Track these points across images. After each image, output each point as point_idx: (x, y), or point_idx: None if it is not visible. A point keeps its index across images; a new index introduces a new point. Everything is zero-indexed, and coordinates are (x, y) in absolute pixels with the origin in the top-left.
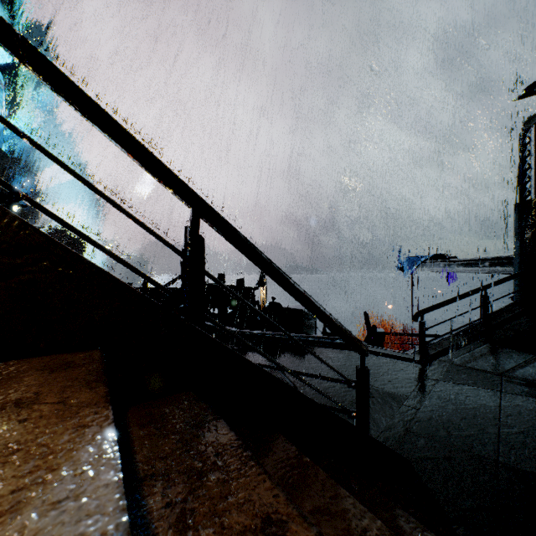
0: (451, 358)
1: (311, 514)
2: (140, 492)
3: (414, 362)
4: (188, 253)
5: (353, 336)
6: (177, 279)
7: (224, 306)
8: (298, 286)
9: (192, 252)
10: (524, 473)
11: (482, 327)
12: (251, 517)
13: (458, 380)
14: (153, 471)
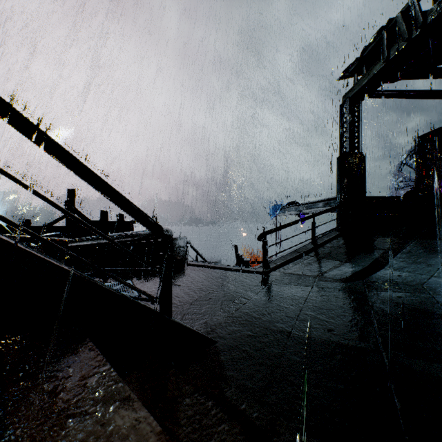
0: (286, 269)
1: None
2: None
3: (257, 273)
4: None
5: (145, 215)
6: (62, 218)
7: None
8: (55, 143)
9: None
10: (307, 339)
11: (311, 246)
12: None
13: (285, 282)
14: None
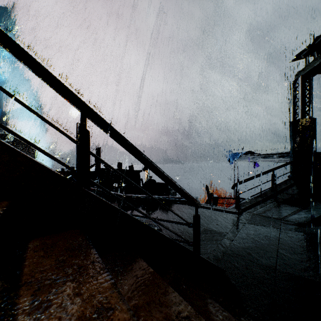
0: (254, 211)
1: (147, 304)
2: (16, 294)
3: (232, 213)
4: (78, 140)
5: (189, 195)
6: (92, 166)
7: (121, 181)
8: (154, 164)
9: (80, 139)
10: (290, 275)
11: (271, 192)
12: (89, 307)
13: (256, 223)
14: (32, 280)
